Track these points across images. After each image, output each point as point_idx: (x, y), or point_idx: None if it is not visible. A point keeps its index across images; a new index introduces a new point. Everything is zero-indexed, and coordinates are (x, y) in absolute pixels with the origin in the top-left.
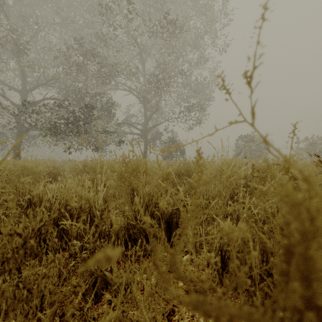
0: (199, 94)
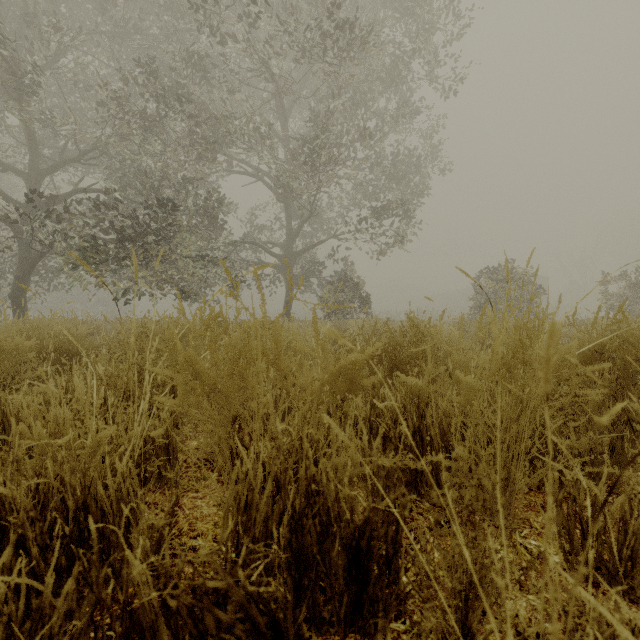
0: (401, 182)
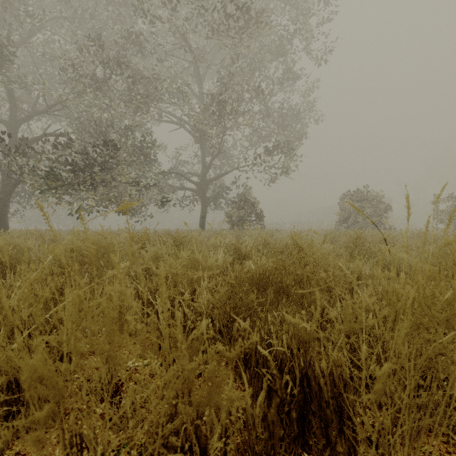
0: (286, 128)
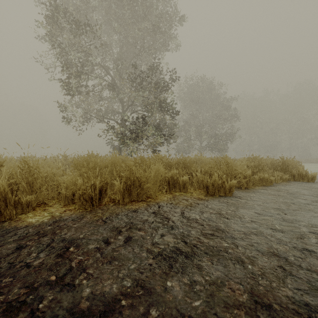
0: None
